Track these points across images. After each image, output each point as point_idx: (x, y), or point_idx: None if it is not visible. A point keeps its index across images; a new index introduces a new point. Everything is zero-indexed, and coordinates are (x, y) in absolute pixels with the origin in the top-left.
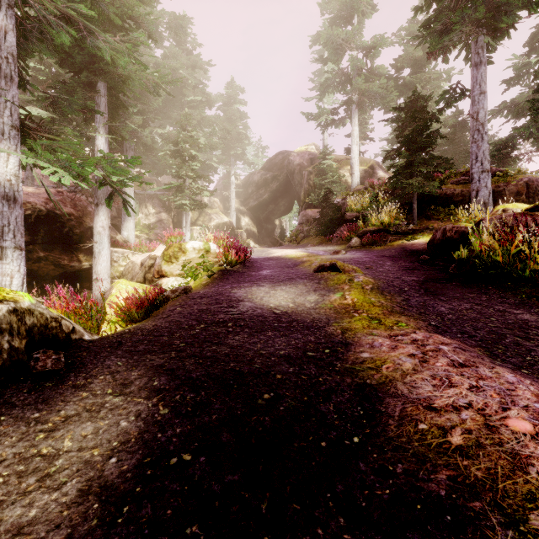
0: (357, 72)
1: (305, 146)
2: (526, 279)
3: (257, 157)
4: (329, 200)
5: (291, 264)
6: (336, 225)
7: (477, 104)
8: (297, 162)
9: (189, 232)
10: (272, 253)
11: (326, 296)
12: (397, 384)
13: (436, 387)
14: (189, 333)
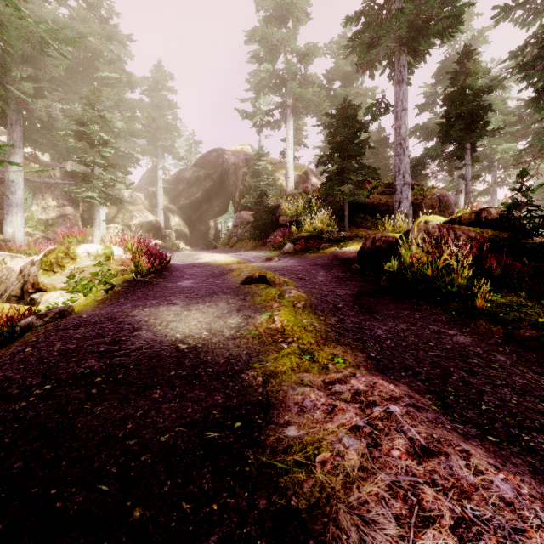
0: (292, 76)
1: (241, 145)
2: (454, 294)
3: (189, 152)
4: (263, 202)
5: (219, 272)
6: (270, 229)
7: (400, 120)
8: (232, 162)
9: (98, 231)
10: (199, 258)
11: (251, 319)
12: (340, 510)
13: (403, 526)
14: (12, 407)
